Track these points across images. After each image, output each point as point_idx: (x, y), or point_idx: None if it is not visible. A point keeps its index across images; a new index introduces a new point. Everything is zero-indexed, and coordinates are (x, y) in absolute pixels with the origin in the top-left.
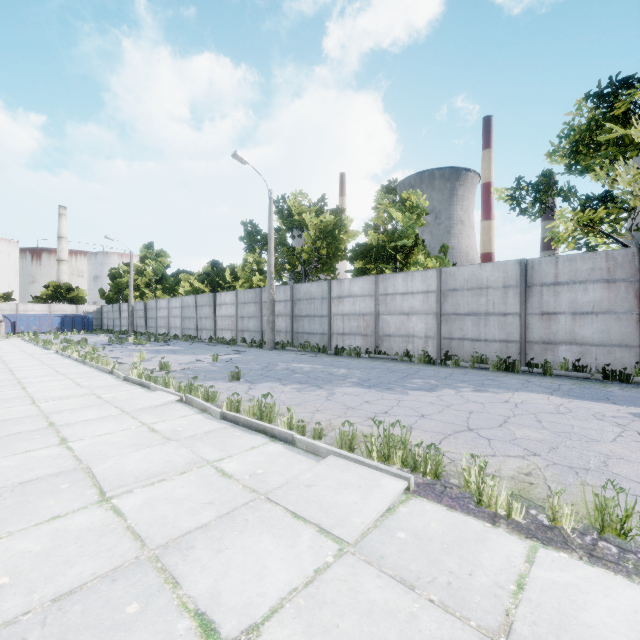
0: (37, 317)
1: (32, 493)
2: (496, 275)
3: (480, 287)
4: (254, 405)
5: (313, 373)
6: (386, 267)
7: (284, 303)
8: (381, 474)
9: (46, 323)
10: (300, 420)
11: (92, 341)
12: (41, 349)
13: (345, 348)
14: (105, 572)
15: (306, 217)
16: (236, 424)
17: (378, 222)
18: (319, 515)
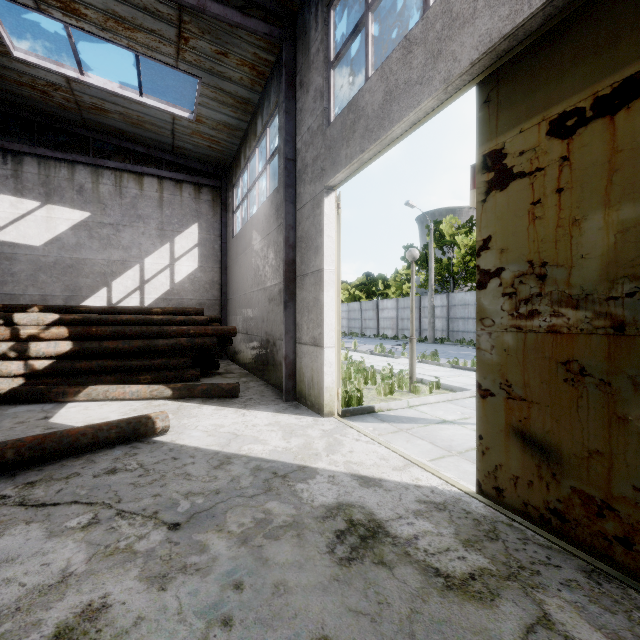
0: None
1: None
2: None
3: None
4: (466, 363)
5: None
6: None
7: (440, 308)
8: None
9: None
10: None
11: None
12: None
13: None
14: (462, 385)
15: (458, 239)
16: (460, 369)
17: None
18: None
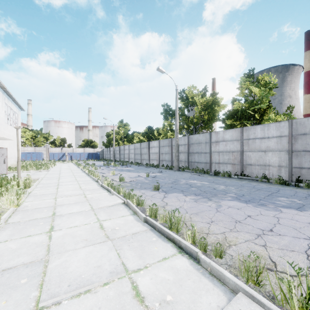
0: (79, 154)
1: (0, 285)
2: None
3: None
4: (166, 214)
5: (203, 187)
6: (247, 122)
7: (184, 146)
8: None
9: (82, 156)
10: (200, 230)
11: (97, 164)
12: (76, 167)
13: (220, 171)
14: None
15: (196, 98)
16: (153, 228)
17: (241, 96)
18: None
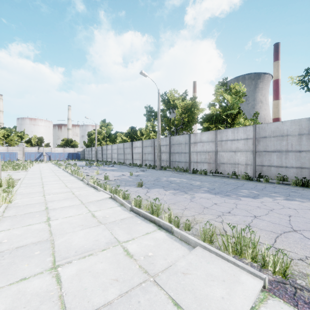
0: (58, 153)
1: (19, 256)
2: (293, 127)
3: (282, 135)
4: (149, 203)
5: (181, 184)
6: (221, 126)
7: (165, 146)
8: (239, 270)
9: (62, 156)
10: (175, 214)
11: (79, 164)
12: (57, 168)
13: (198, 170)
14: None
15: (177, 102)
16: (138, 215)
17: (216, 102)
18: (194, 307)
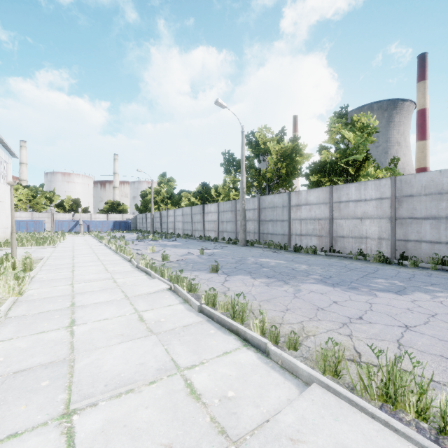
0: (100, 222)
1: (15, 389)
2: None
3: (440, 192)
4: (228, 301)
5: (278, 268)
6: (338, 179)
7: (253, 211)
8: (397, 439)
9: (105, 226)
10: (271, 320)
11: (128, 237)
12: (98, 242)
13: (302, 246)
14: None
15: (270, 145)
16: (211, 319)
17: (331, 143)
18: None
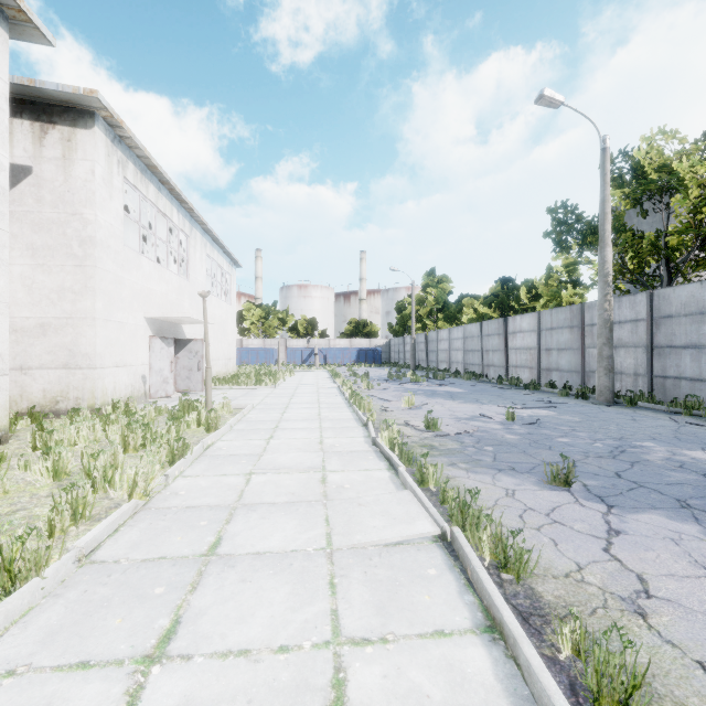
0: (340, 351)
1: None
2: None
3: None
4: None
5: None
6: None
7: (630, 325)
8: None
9: (346, 356)
10: None
11: (375, 375)
12: (330, 382)
13: None
14: None
15: (679, 166)
16: None
17: None
18: None
